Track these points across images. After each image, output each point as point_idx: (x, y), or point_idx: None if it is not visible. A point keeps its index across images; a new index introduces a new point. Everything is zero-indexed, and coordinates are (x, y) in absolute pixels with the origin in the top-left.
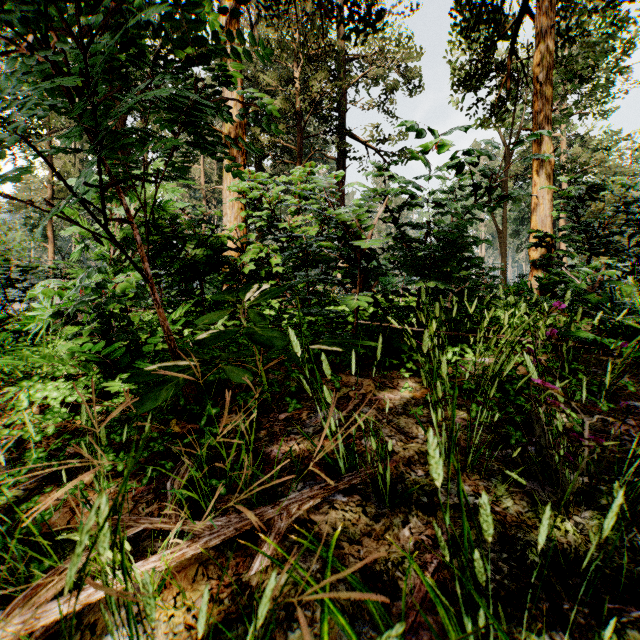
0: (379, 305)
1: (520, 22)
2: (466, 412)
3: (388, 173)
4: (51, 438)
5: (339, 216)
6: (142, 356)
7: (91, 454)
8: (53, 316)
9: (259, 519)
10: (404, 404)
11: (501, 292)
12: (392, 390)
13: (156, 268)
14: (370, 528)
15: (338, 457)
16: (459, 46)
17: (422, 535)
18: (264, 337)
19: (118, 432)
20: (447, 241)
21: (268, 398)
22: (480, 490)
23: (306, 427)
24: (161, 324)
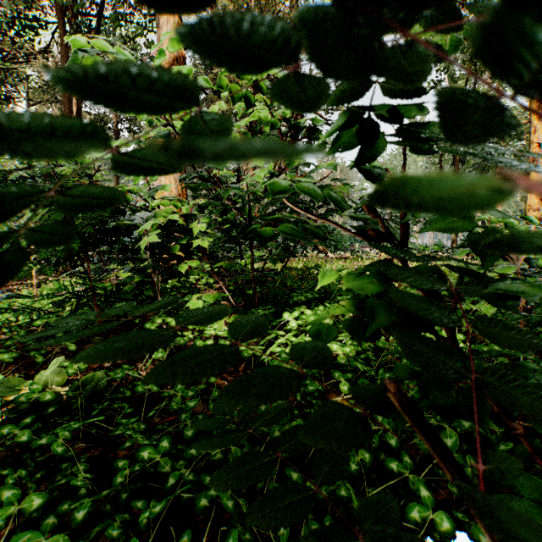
0: None
1: None
2: None
3: None
4: None
5: None
6: None
7: None
8: None
9: None
10: None
11: None
12: None
13: None
14: None
15: None
16: None
17: None
18: None
19: None
20: None
21: None
22: None
23: None
24: None
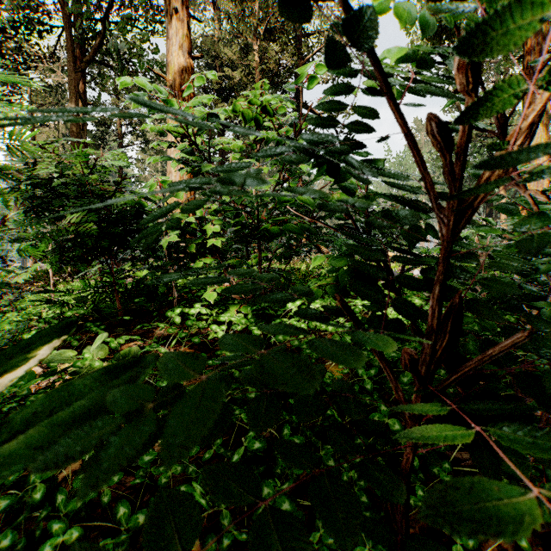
0: None
1: None
2: None
3: None
4: None
5: None
6: None
7: None
8: None
9: None
10: None
11: None
12: None
13: None
14: None
15: None
16: None
17: None
18: None
19: None
20: None
21: None
22: None
23: None
24: None
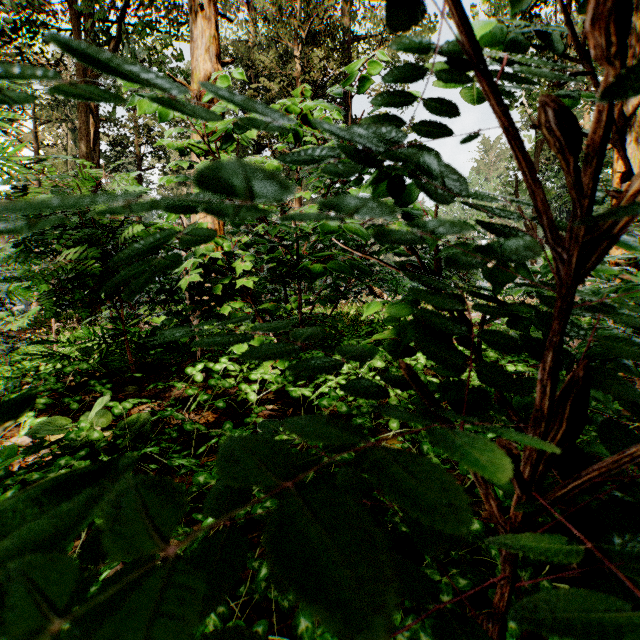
0: None
1: None
2: None
3: None
4: None
5: None
6: None
7: None
8: None
9: None
10: None
11: None
12: None
13: None
14: None
15: None
16: None
17: None
18: None
19: None
20: None
21: None
22: None
23: None
24: None
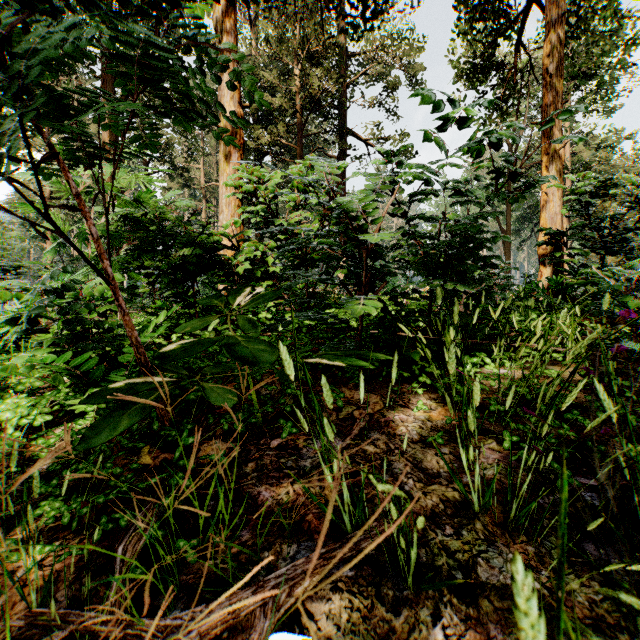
0: (387, 309)
1: (528, 13)
2: (495, 440)
3: (398, 158)
4: (1, 468)
5: (342, 206)
6: (121, 366)
7: (40, 494)
8: (10, 323)
9: (234, 614)
10: (419, 428)
11: (521, 294)
12: (404, 409)
13: (149, 268)
14: (388, 625)
15: (342, 511)
16: (464, 38)
17: (462, 639)
18: (247, 355)
19: (72, 468)
20: (465, 236)
21: (259, 419)
22: (531, 560)
23: (303, 459)
24: (128, 334)
